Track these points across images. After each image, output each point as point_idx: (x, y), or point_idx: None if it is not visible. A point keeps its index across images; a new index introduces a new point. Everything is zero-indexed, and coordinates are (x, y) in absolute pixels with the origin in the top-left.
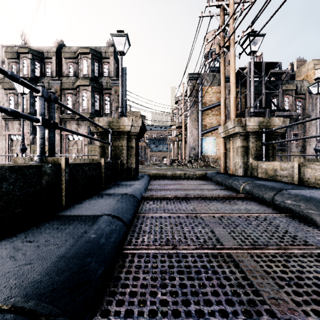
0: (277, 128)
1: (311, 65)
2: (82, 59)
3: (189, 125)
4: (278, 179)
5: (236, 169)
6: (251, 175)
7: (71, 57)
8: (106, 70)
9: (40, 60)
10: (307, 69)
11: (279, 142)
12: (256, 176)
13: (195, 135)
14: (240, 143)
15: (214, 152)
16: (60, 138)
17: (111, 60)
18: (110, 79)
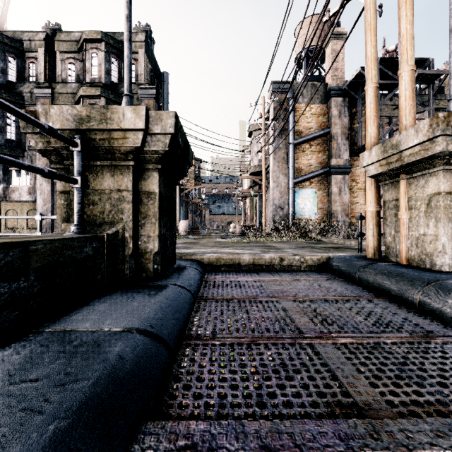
0: None
1: None
2: (89, 52)
3: (273, 168)
4: None
5: (424, 252)
6: None
7: (71, 50)
8: (132, 73)
9: (17, 54)
10: None
11: None
12: None
13: (283, 186)
14: (443, 185)
15: (315, 214)
16: (52, 189)
17: (141, 56)
18: (139, 87)
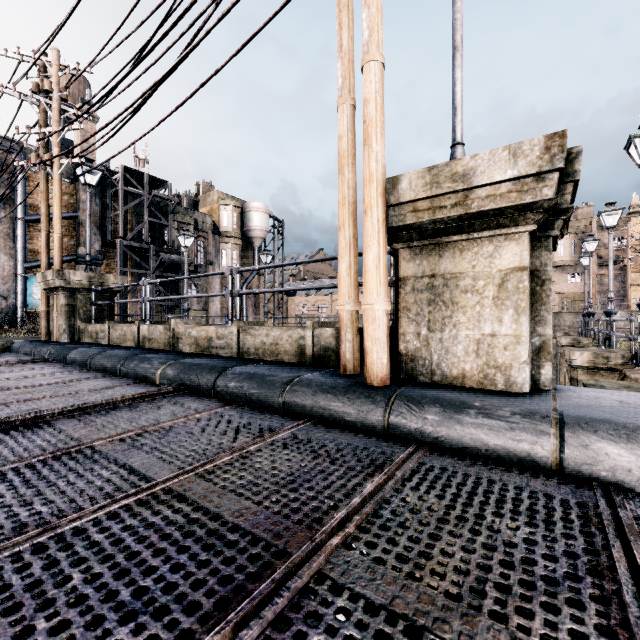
0: (102, 288)
1: (216, 197)
2: None
3: None
4: (99, 342)
5: (60, 334)
6: (80, 340)
7: None
8: None
9: None
10: (212, 200)
11: (103, 303)
12: (84, 341)
13: (8, 269)
14: (64, 301)
15: None
16: None
17: None
18: None
